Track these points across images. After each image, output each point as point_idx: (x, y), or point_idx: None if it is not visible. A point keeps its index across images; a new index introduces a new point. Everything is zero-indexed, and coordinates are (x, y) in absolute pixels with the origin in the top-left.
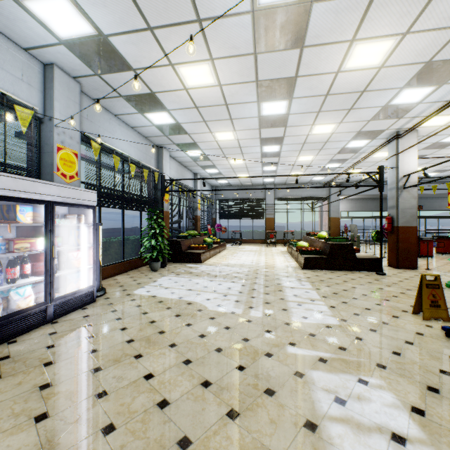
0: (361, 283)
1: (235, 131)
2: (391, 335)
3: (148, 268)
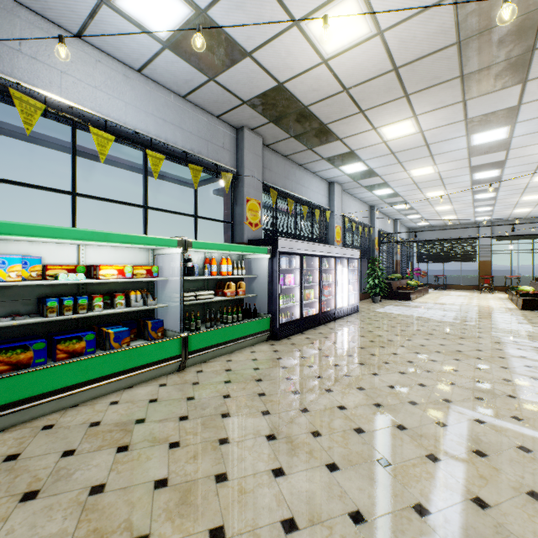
0: None
1: (445, 190)
2: None
3: (367, 301)
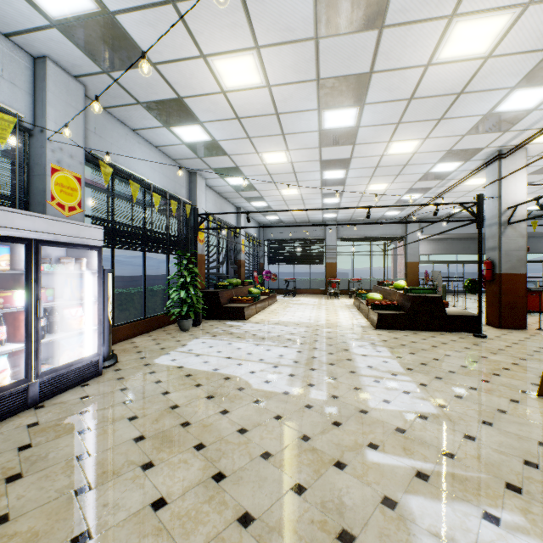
0: (455, 349)
1: (288, 151)
2: (515, 431)
3: (176, 327)
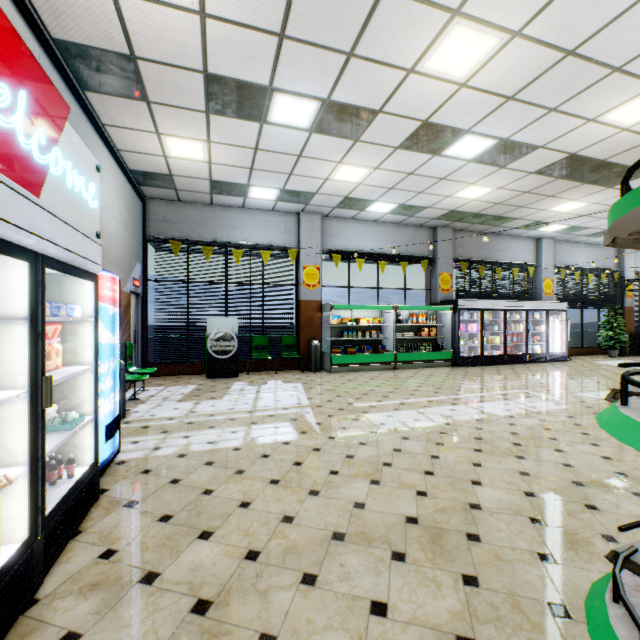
0: None
1: None
2: None
3: (605, 356)
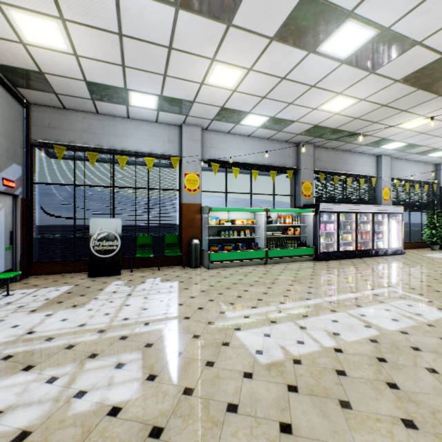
0: None
1: None
2: None
3: (427, 249)
